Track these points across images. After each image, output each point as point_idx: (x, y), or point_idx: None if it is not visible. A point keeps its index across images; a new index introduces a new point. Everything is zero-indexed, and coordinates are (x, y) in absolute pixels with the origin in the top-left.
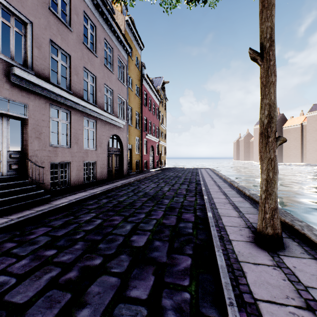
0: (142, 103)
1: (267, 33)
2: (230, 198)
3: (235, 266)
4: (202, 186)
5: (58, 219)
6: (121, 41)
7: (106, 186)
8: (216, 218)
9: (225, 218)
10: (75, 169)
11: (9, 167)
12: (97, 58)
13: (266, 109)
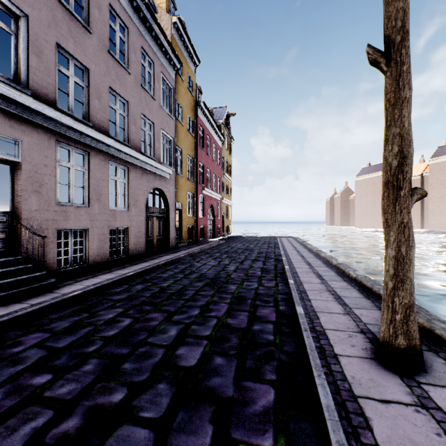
0: (197, 143)
1: (398, 19)
2: (327, 283)
3: (350, 407)
4: (284, 264)
5: (64, 318)
6: (165, 52)
7: (143, 264)
8: (309, 315)
9: (323, 315)
10: (95, 238)
11: None
12: (131, 75)
13: (396, 143)
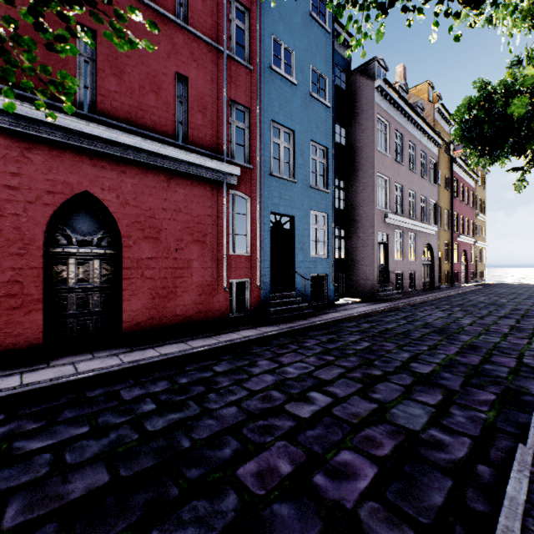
0: (452, 195)
1: None
2: None
3: None
4: None
5: (426, 305)
6: (432, 140)
7: (429, 295)
8: None
9: None
10: (404, 277)
11: (380, 275)
12: (416, 174)
13: None
